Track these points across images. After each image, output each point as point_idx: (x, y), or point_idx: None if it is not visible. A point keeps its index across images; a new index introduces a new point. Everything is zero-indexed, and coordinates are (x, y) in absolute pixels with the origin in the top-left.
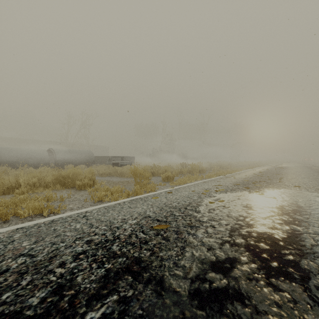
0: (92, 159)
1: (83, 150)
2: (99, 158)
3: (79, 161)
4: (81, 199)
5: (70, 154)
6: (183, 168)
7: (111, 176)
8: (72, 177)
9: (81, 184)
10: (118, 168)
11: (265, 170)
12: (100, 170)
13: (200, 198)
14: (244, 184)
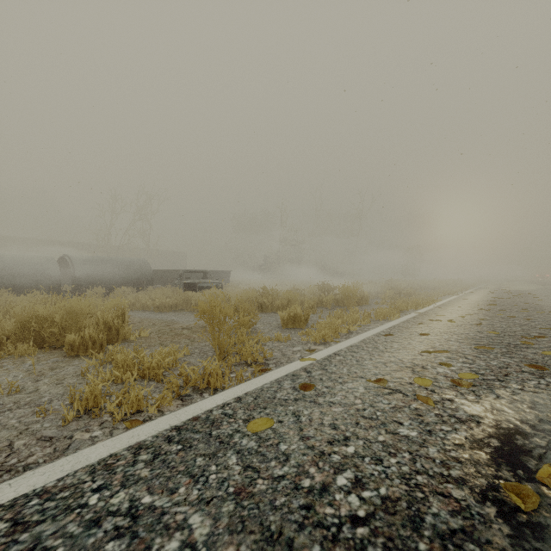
0: (148, 276)
1: (131, 258)
2: (163, 273)
3: (122, 279)
4: (44, 400)
5: (103, 266)
6: (324, 294)
7: (178, 311)
8: (64, 322)
9: (79, 342)
10: (194, 294)
11: (493, 299)
12: (157, 298)
13: (431, 434)
14: (503, 345)
